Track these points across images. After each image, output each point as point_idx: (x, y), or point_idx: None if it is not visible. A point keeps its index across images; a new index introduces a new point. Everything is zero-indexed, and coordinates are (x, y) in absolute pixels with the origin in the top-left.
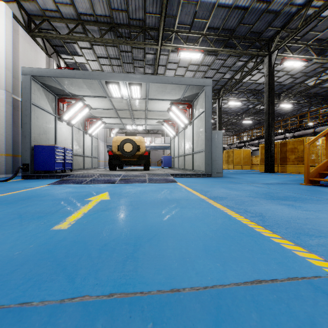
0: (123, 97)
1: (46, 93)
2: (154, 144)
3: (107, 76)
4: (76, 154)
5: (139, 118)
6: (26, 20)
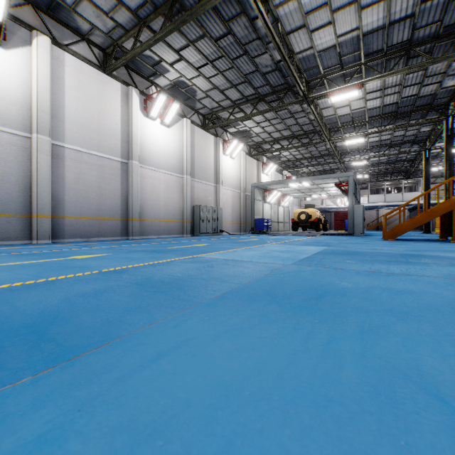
0: (299, 185)
1: (259, 191)
2: None
3: (288, 181)
4: (273, 221)
5: (318, 191)
6: (248, 149)
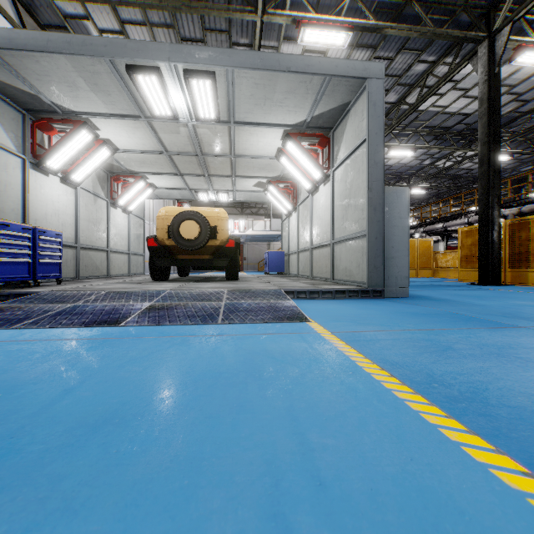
0: (179, 117)
1: None
2: (251, 231)
3: (129, 48)
4: (87, 246)
5: (219, 174)
6: None
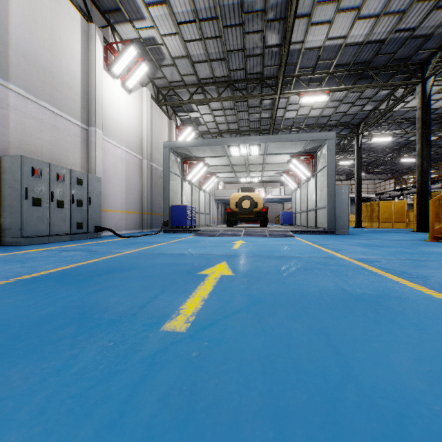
0: (242, 154)
1: (176, 158)
2: (270, 196)
3: (230, 141)
4: None
5: (255, 170)
6: (156, 93)
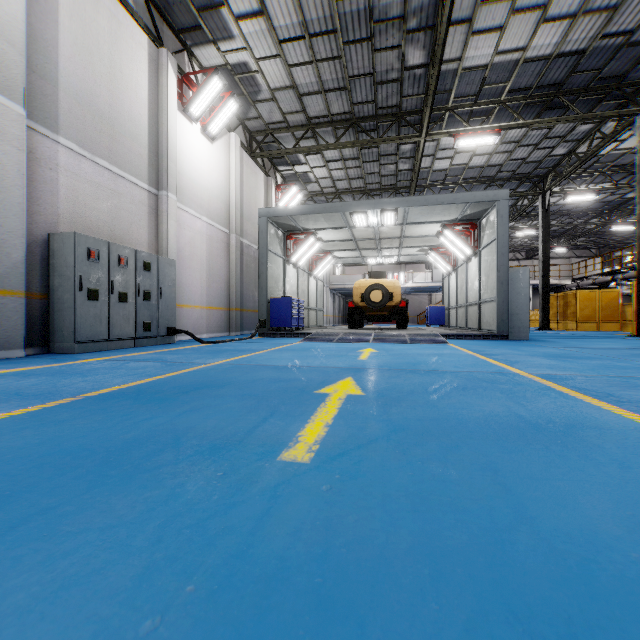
0: (370, 225)
1: (277, 232)
2: (411, 284)
3: (353, 205)
4: None
5: (389, 247)
6: (248, 140)
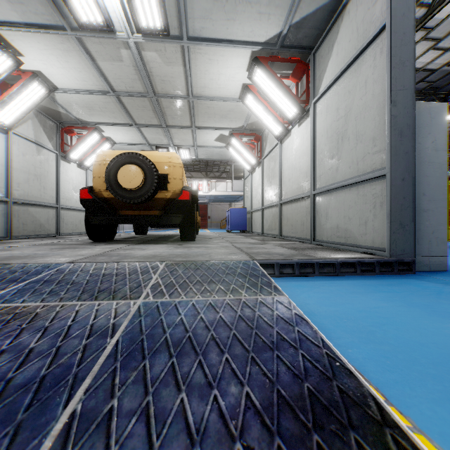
0: (115, 29)
1: None
2: (214, 192)
3: None
4: (25, 201)
5: (178, 125)
6: None
